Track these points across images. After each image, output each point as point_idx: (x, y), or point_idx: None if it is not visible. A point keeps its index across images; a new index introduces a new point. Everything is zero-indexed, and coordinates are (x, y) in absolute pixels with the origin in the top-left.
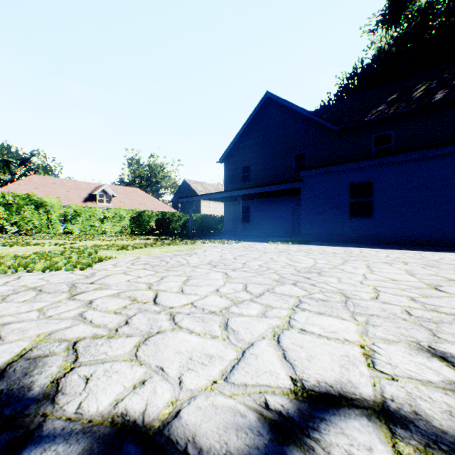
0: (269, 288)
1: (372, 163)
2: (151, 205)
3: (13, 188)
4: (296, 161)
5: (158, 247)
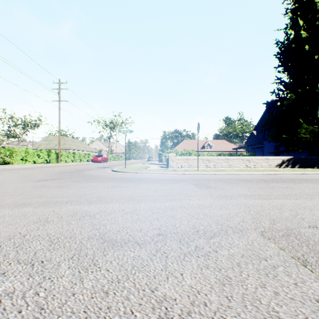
0: None
1: None
2: (230, 148)
3: (179, 146)
4: None
5: None
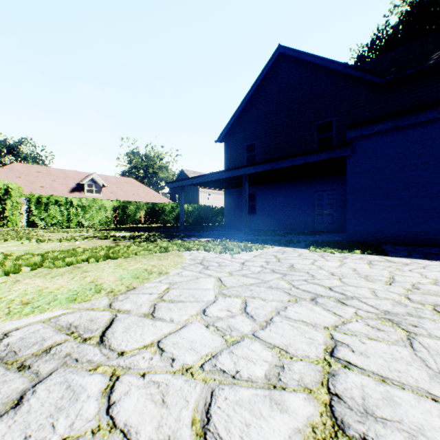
0: None
1: None
2: (146, 196)
3: None
4: (318, 133)
5: (73, 264)
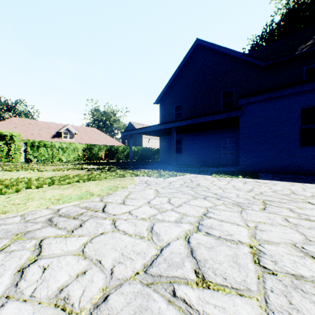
0: None
1: None
2: (105, 141)
3: None
4: (223, 99)
5: (71, 183)
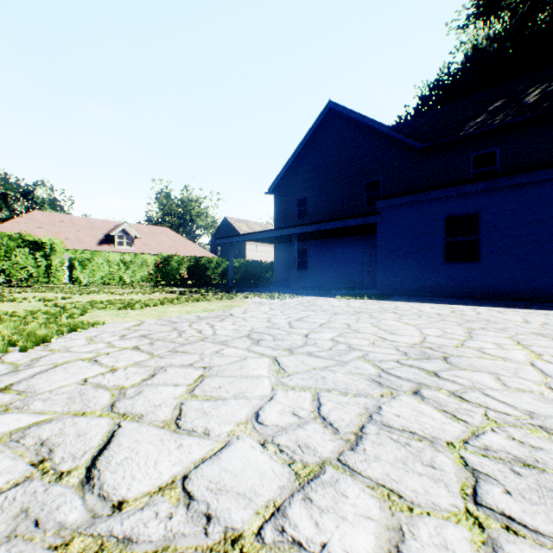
0: (369, 407)
1: (478, 188)
2: (184, 249)
3: (9, 227)
4: (367, 191)
5: (180, 303)
